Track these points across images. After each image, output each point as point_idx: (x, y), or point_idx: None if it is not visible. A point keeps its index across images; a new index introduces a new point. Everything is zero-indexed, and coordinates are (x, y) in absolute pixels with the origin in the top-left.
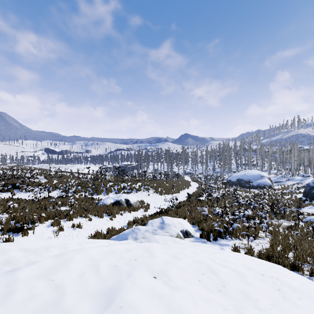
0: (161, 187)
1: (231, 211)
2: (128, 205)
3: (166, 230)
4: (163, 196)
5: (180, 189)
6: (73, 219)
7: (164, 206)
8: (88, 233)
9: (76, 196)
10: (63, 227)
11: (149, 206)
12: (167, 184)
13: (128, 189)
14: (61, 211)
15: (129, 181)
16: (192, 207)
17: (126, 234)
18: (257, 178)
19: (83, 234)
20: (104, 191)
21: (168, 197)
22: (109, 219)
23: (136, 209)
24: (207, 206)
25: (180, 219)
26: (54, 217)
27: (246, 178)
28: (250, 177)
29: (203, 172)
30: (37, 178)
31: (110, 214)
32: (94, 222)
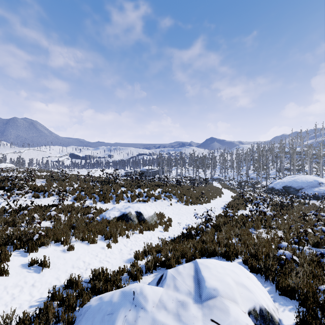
0: (186, 195)
1: (313, 239)
2: (140, 220)
3: (211, 311)
4: (189, 206)
5: (211, 198)
6: (38, 248)
7: (192, 222)
8: (57, 278)
9: (76, 205)
10: (12, 266)
11: (172, 221)
12: (194, 191)
13: (144, 197)
14: (21, 233)
15: (146, 187)
16: (241, 230)
17: (115, 308)
18: (313, 185)
19: (47, 281)
20: (113, 198)
21: (196, 208)
22: (105, 246)
23: (151, 227)
24: (262, 226)
25: (238, 270)
26: (2, 246)
27: (297, 186)
28: (302, 184)
29: (235, 178)
30: (32, 180)
31: (109, 236)
32: (78, 252)
